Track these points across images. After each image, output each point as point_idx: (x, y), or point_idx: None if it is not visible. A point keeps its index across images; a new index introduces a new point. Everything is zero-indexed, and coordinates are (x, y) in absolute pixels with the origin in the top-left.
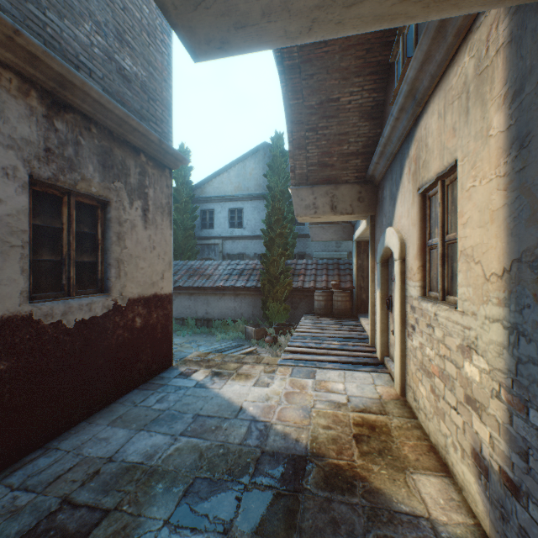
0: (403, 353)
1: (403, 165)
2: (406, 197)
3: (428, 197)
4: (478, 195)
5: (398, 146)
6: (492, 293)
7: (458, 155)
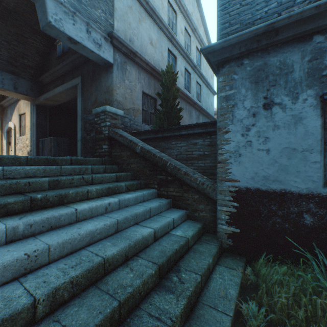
0: (16, 151)
1: (15, 107)
2: (16, 115)
3: (22, 117)
4: (28, 118)
5: (14, 102)
6: (30, 131)
7: (26, 112)
